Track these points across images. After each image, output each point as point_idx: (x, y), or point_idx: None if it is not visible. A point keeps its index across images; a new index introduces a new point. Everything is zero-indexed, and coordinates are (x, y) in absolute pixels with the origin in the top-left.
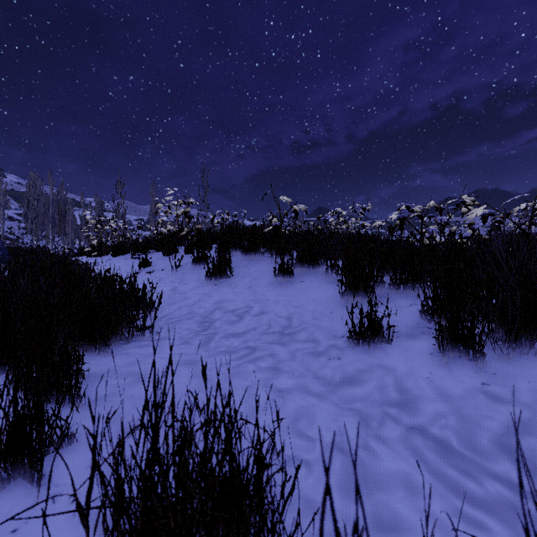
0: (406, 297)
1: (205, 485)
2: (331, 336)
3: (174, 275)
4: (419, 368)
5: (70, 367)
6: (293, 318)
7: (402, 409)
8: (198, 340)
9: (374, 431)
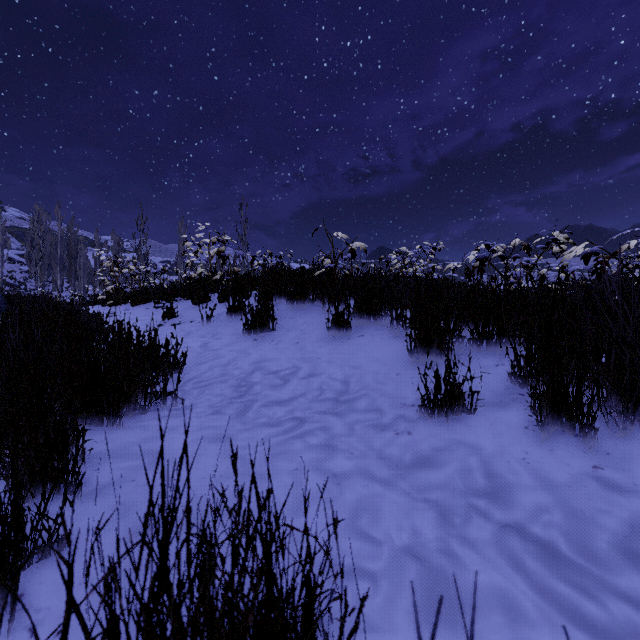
0: (490, 355)
1: (233, 630)
2: (398, 405)
3: (204, 328)
4: (512, 446)
5: (65, 446)
6: (350, 381)
7: (492, 500)
8: (232, 409)
9: (458, 530)
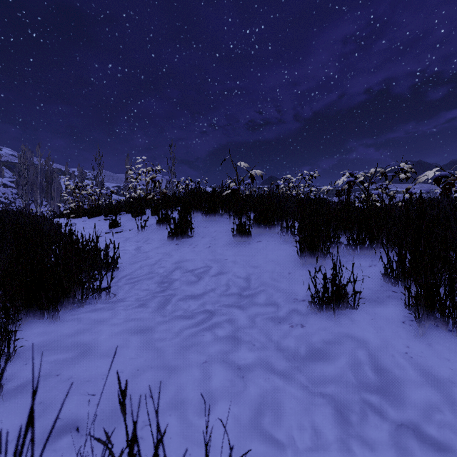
0: (363, 258)
1: None
2: (291, 300)
3: (139, 235)
4: (394, 340)
5: None
6: (251, 279)
7: (384, 396)
8: (155, 302)
9: (356, 429)
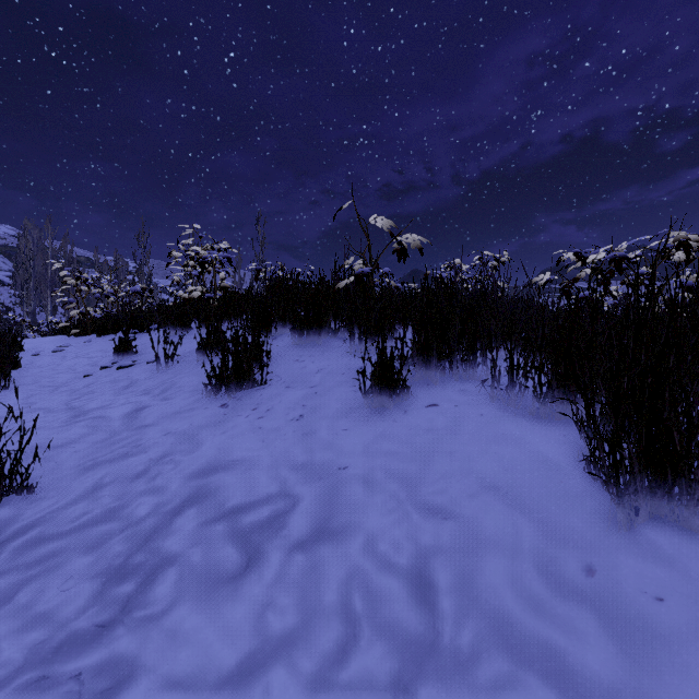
0: None
1: None
2: None
3: (159, 375)
4: None
5: None
6: (437, 584)
7: None
8: None
9: None
